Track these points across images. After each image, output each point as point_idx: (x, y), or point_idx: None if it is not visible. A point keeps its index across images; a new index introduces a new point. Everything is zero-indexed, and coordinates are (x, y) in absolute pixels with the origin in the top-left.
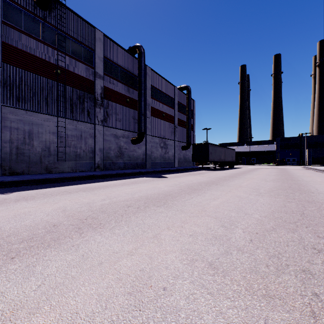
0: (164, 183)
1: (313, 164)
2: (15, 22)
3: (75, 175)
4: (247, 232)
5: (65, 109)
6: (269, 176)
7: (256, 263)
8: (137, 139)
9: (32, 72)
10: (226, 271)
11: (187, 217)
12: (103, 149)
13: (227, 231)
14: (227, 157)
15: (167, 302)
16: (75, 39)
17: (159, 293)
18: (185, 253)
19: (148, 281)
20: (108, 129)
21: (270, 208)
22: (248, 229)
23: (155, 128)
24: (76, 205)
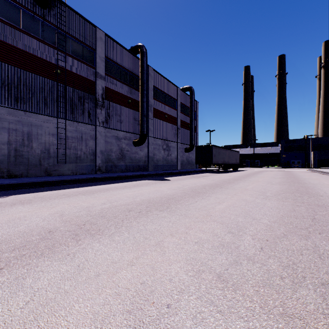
0: (167, 185)
1: (318, 167)
2: (14, 20)
3: (75, 178)
4: (256, 239)
5: (65, 110)
6: (275, 179)
7: (270, 275)
8: (139, 141)
9: (31, 72)
10: (237, 284)
11: (191, 223)
12: (104, 151)
13: (234, 238)
14: (231, 159)
15: (171, 323)
16: (75, 38)
17: (162, 311)
18: (190, 263)
19: (150, 296)
20: (109, 130)
21: (278, 213)
22: (257, 236)
23: (158, 130)
24: (75, 209)
